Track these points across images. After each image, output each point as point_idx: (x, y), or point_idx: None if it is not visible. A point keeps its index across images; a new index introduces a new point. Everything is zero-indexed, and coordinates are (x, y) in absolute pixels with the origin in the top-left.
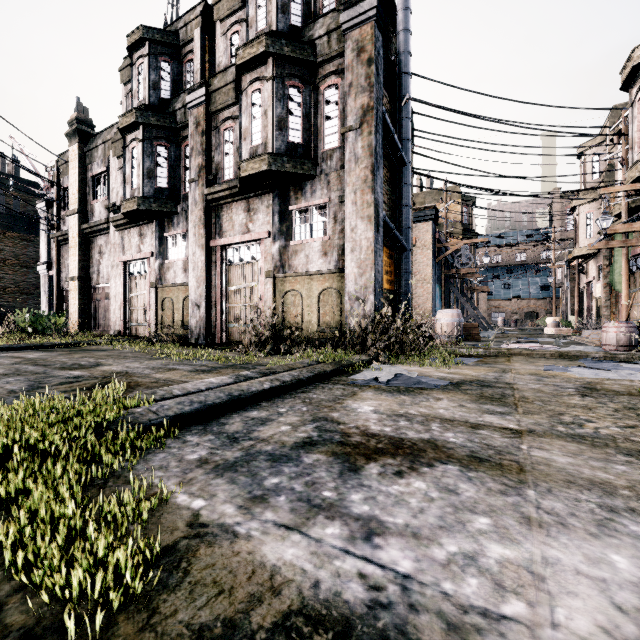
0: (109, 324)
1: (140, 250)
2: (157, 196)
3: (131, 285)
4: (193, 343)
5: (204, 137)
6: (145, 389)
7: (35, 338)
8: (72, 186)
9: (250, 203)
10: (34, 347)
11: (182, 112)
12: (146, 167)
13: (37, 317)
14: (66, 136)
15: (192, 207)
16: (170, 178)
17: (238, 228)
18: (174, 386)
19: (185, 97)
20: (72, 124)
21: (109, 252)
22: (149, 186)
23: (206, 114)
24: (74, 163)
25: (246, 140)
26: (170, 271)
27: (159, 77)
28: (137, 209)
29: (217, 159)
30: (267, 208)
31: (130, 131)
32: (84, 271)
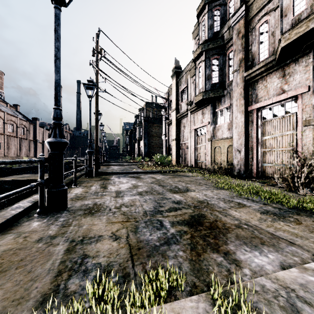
0: (187, 161)
1: (202, 122)
2: (212, 89)
3: (197, 141)
4: (235, 175)
5: (243, 39)
6: (237, 241)
7: (160, 167)
8: (173, 98)
9: (285, 69)
10: (160, 172)
11: (227, 33)
12: (206, 74)
13: (161, 157)
14: (171, 77)
15: (234, 88)
16: (219, 76)
17: (272, 92)
18: (310, 286)
19: (229, 22)
20: (173, 70)
21: (187, 125)
22: (208, 84)
23: (245, 23)
24: (174, 88)
25: (287, 16)
26: (219, 131)
27: (213, 21)
28: (202, 99)
29: (253, 50)
30: (305, 67)
31: (198, 58)
32: (177, 136)
